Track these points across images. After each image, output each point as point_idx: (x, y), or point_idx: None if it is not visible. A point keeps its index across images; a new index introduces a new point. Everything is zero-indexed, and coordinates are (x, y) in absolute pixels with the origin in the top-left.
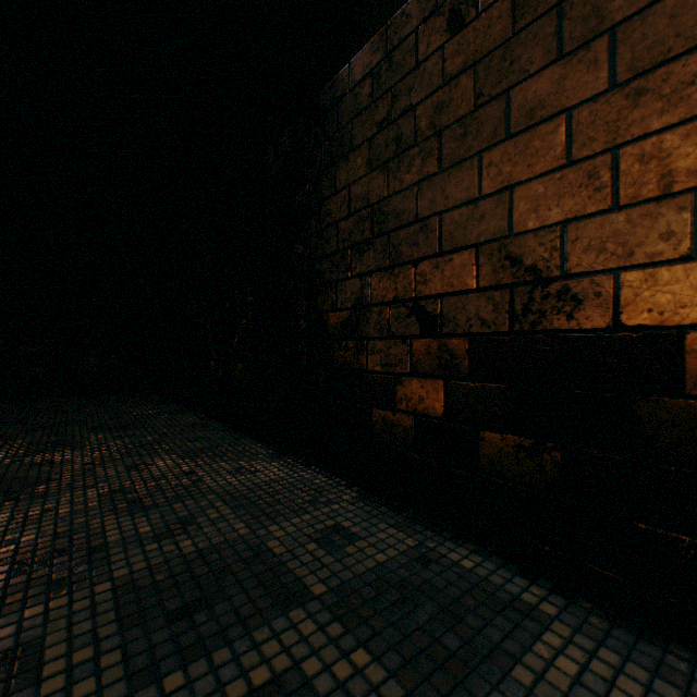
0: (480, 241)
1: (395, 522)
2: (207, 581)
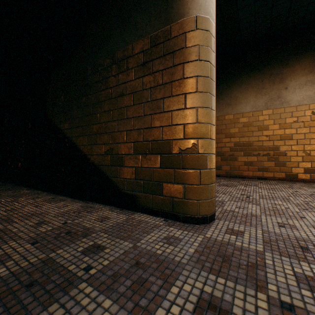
0: (69, 137)
1: (53, 195)
2: (0, 204)
